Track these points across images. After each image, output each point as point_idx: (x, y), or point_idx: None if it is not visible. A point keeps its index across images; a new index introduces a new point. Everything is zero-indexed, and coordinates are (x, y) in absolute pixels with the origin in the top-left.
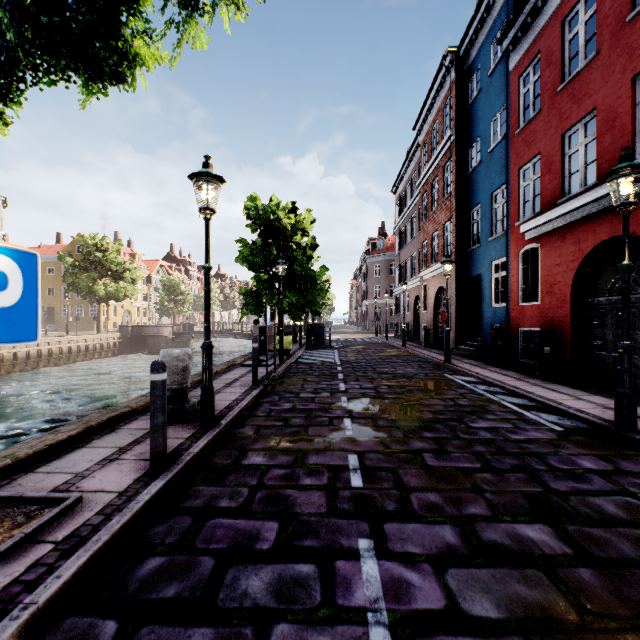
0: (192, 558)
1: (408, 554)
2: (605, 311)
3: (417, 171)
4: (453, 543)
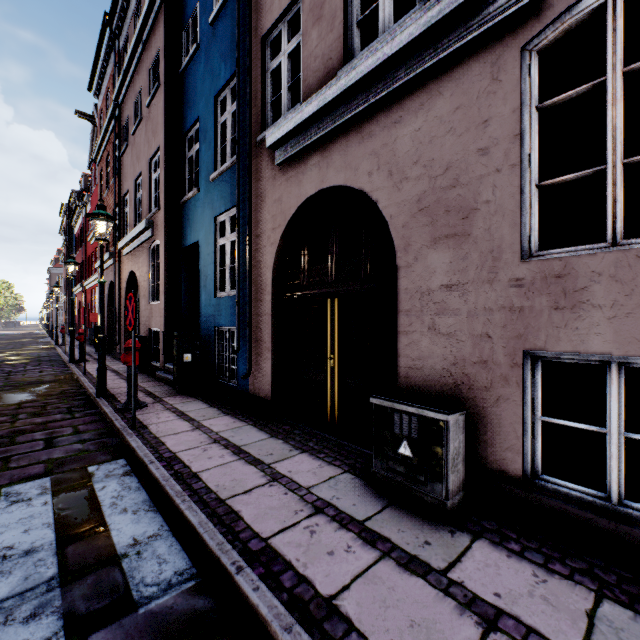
0: None
1: None
2: None
3: None
4: None
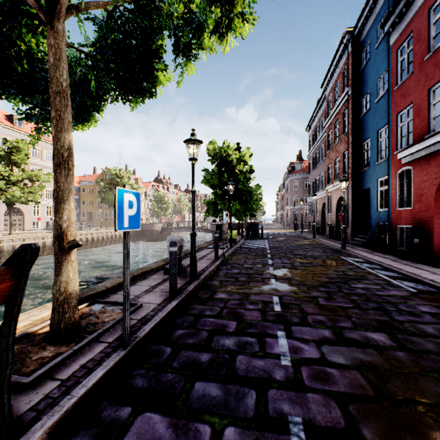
0: (197, 331)
1: (303, 338)
2: None
3: (324, 115)
4: (328, 336)
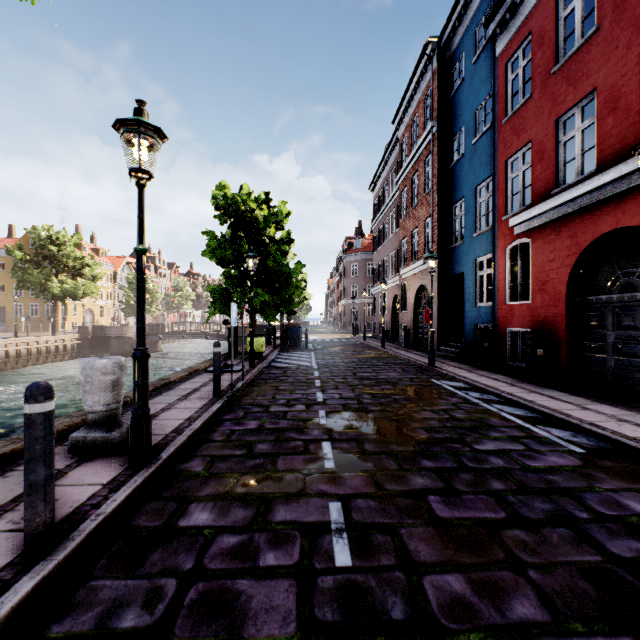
0: None
1: None
2: (605, 310)
3: (396, 167)
4: None
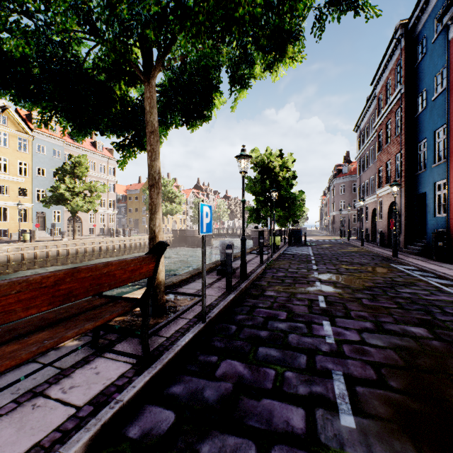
0: (254, 317)
1: (345, 327)
2: None
3: (374, 115)
4: (369, 327)
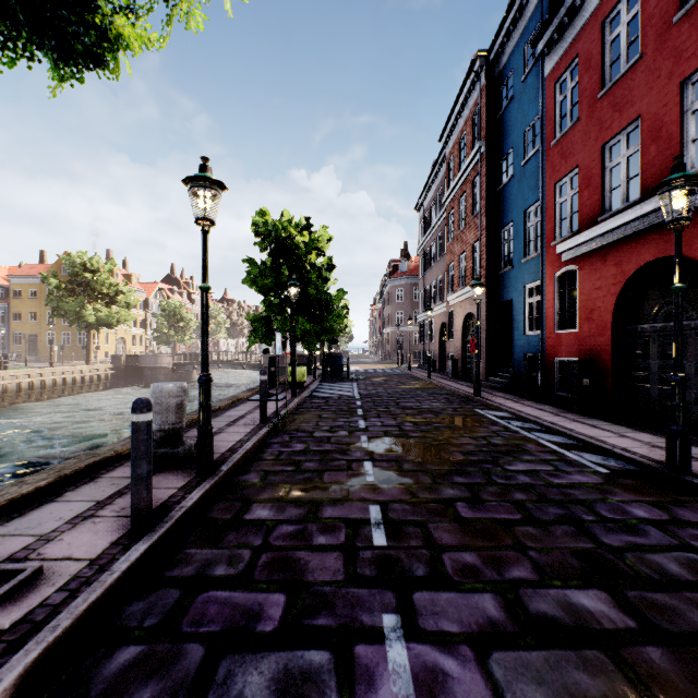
0: (176, 646)
1: (443, 633)
2: (649, 339)
3: (443, 186)
4: (496, 617)
